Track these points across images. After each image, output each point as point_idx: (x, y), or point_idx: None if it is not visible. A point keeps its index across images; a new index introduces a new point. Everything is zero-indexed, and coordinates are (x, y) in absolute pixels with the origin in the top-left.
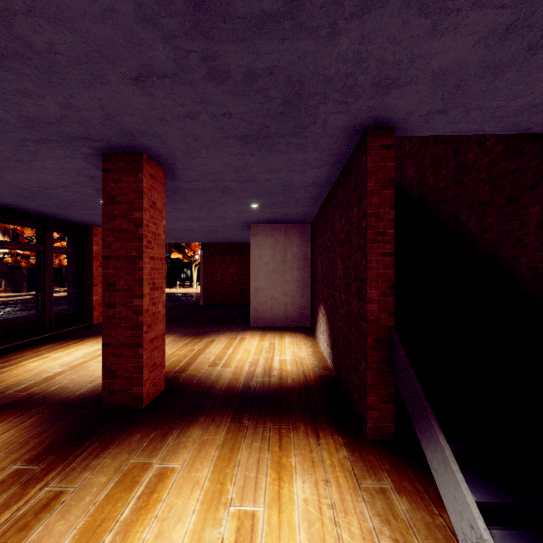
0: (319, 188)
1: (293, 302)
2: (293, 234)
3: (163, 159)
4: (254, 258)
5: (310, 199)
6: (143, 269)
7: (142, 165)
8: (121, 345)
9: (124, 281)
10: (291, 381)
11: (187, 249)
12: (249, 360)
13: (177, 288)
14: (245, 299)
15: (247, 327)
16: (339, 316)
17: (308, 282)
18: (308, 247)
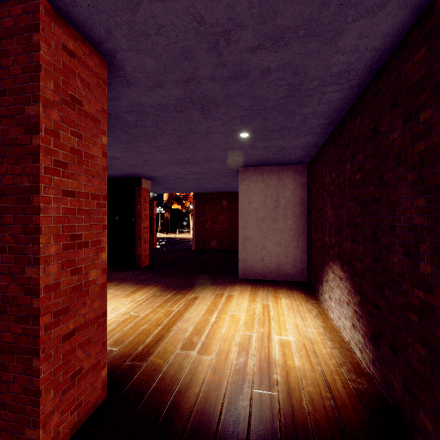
0: (345, 88)
1: (287, 253)
2: (286, 177)
3: (86, 20)
4: (243, 204)
5: (321, 118)
6: (41, 211)
7: (37, 17)
8: (7, 349)
9: (10, 233)
10: (309, 404)
11: (185, 201)
12: (236, 338)
13: (177, 233)
14: (234, 246)
15: (235, 280)
16: (408, 300)
17: (304, 230)
18: (304, 191)
